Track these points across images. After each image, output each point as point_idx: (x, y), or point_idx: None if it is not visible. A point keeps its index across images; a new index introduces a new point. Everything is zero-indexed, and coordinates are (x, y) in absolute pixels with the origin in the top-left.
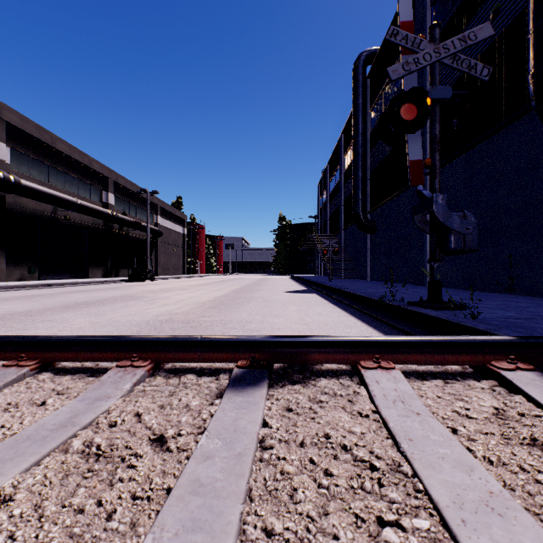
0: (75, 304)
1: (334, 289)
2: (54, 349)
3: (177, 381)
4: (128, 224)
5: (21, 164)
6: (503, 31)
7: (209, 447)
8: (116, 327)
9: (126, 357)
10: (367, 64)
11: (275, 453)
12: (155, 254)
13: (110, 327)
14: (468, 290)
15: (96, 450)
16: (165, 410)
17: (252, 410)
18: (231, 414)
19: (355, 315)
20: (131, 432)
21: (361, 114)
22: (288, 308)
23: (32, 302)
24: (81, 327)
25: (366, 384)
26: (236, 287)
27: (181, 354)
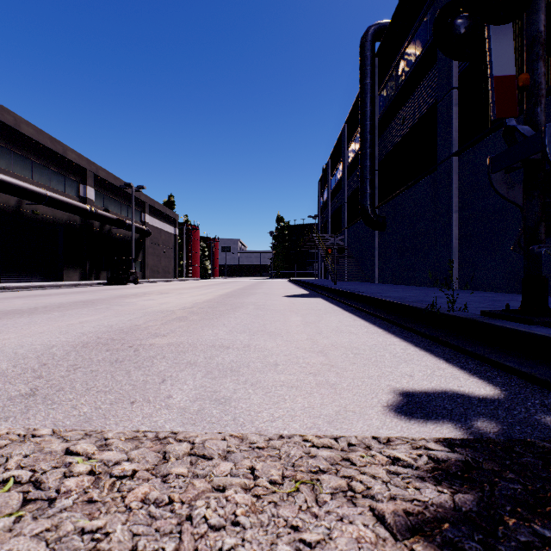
0: None
1: (345, 293)
2: None
3: None
4: (110, 221)
5: None
6: None
7: None
8: None
9: None
10: (376, 39)
11: None
12: (143, 255)
13: None
14: (515, 294)
15: None
16: None
17: None
18: None
19: (392, 331)
20: None
21: (369, 95)
22: (290, 319)
23: None
24: None
25: None
26: (226, 290)
27: None
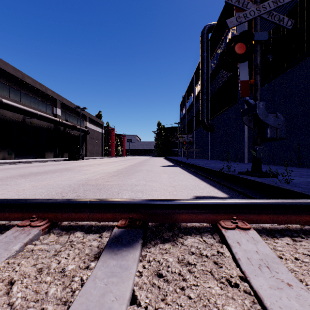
0: (29, 173)
1: (190, 164)
2: None
3: (66, 239)
4: (69, 126)
5: (3, 90)
6: (293, 6)
7: None
8: (47, 189)
9: (30, 217)
10: (209, 32)
11: None
12: (85, 144)
13: (43, 189)
14: (271, 165)
15: None
16: (41, 275)
17: (122, 278)
18: (100, 284)
19: (204, 180)
20: None
21: (205, 61)
22: (162, 176)
23: (3, 172)
24: (24, 189)
25: (228, 245)
26: (131, 163)
27: (74, 214)
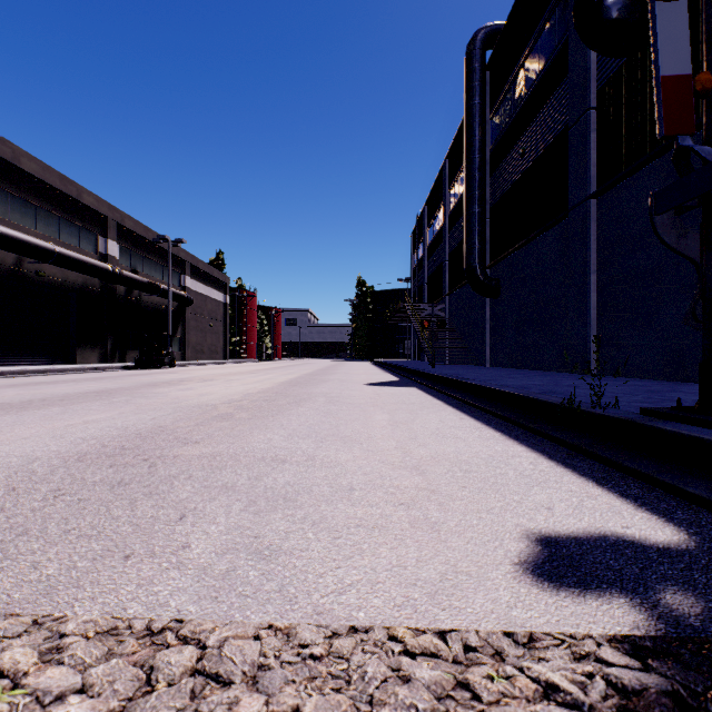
0: None
1: (447, 380)
2: None
3: None
4: (139, 286)
5: None
6: None
7: None
8: None
9: None
10: (487, 46)
11: None
12: (182, 330)
13: None
14: (675, 381)
15: None
16: None
17: None
18: None
19: (515, 436)
20: None
21: (477, 119)
22: (373, 418)
23: None
24: None
25: None
26: (290, 376)
27: None
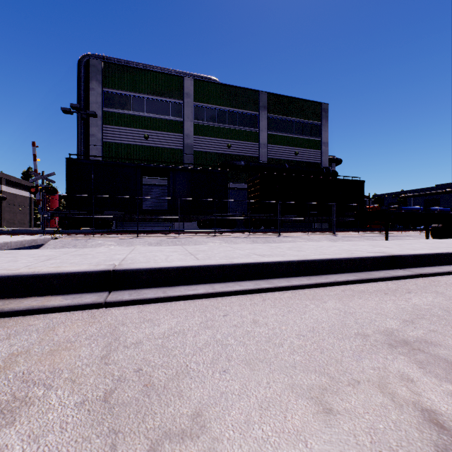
0: None
1: None
2: None
3: None
4: None
5: None
6: None
7: None
8: None
9: None
10: None
11: None
12: (0, 212)
13: None
14: None
15: None
16: None
17: None
18: None
19: None
20: None
21: None
22: None
23: None
24: None
25: None
26: None
27: None
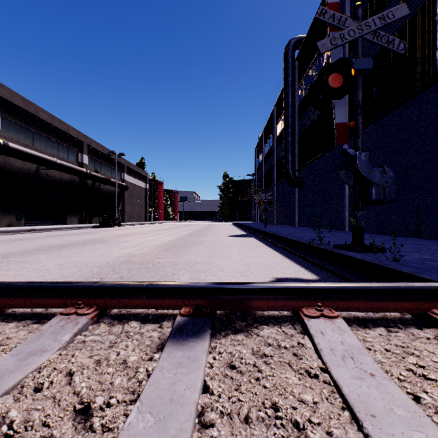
0: (50, 246)
1: (269, 234)
2: (4, 295)
3: (120, 329)
4: (100, 180)
5: (10, 130)
6: (411, 18)
7: (138, 427)
8: (79, 268)
9: (73, 303)
10: (296, 48)
11: (215, 436)
12: (122, 204)
13: (74, 269)
14: (381, 235)
15: (7, 428)
16: (101, 367)
17: (192, 369)
18: (169, 375)
19: (288, 256)
20: (55, 399)
21: (290, 89)
22: (231, 250)
23: (13, 245)
24: (48, 269)
25: (310, 335)
26: (188, 232)
27: (127, 300)
